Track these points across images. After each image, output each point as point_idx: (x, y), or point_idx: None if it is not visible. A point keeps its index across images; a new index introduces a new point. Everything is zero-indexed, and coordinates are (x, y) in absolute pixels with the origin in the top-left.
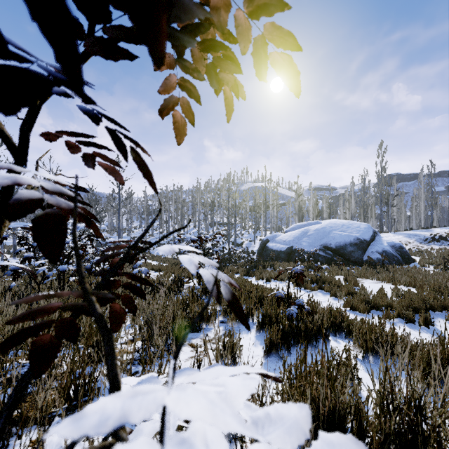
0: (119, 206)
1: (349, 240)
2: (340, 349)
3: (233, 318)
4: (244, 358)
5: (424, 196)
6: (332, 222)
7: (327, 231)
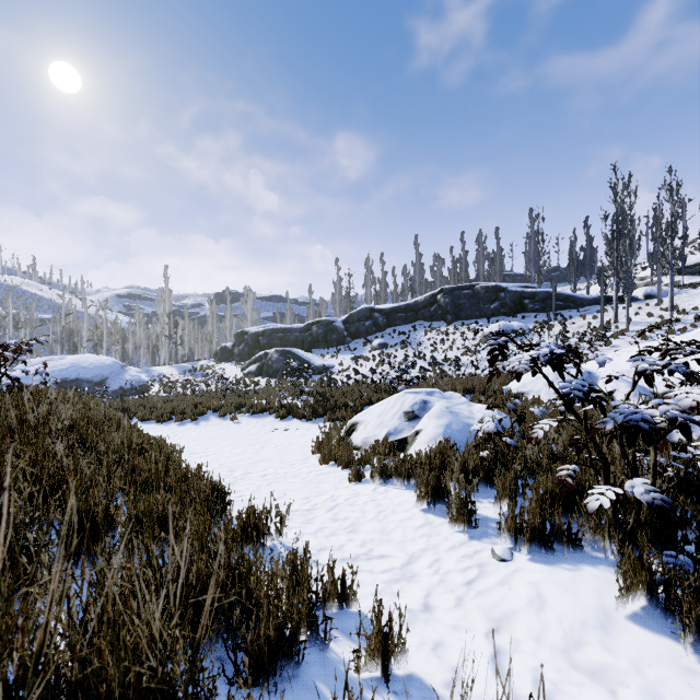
0: None
1: (87, 376)
2: None
3: None
4: None
5: (216, 327)
6: (76, 357)
7: (66, 368)
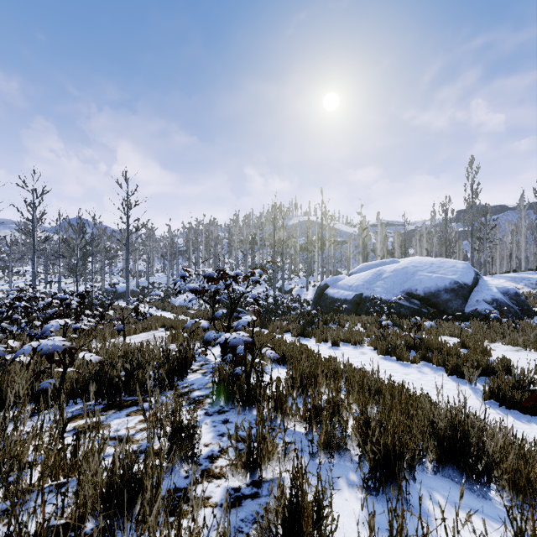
0: (127, 240)
1: (443, 284)
2: None
3: None
4: None
5: (525, 230)
6: (415, 259)
7: (410, 273)
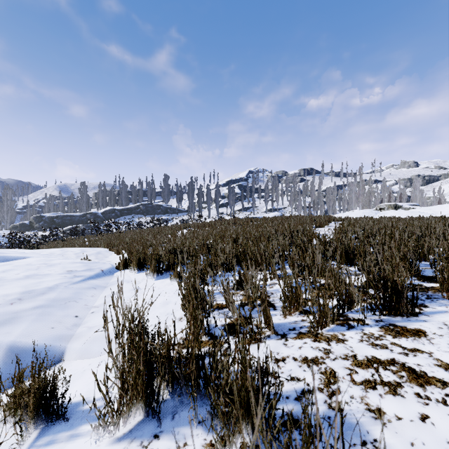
0: None
1: None
2: None
3: None
4: None
5: None
6: None
7: None
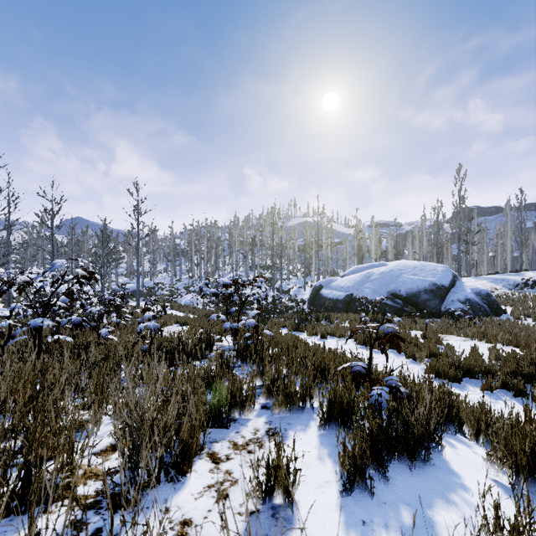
0: (138, 244)
1: (423, 286)
2: (462, 462)
3: (282, 402)
4: (303, 489)
5: (510, 233)
6: (401, 263)
7: (395, 275)
